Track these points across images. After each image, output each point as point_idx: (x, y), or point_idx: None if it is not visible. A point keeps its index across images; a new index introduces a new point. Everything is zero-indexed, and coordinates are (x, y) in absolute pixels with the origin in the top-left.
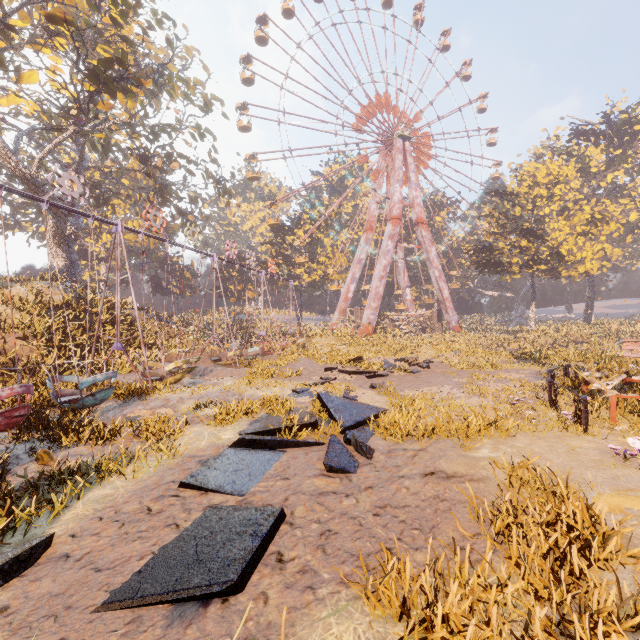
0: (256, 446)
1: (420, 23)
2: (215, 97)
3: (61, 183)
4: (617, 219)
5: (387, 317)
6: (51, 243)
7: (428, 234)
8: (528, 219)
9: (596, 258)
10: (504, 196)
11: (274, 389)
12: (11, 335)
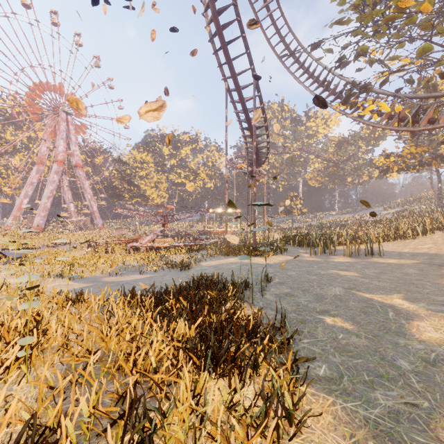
0: None
1: (80, 45)
2: None
3: None
4: (164, 183)
5: (54, 221)
6: None
7: (84, 173)
8: (138, 174)
9: (160, 197)
10: (122, 163)
11: None
12: None
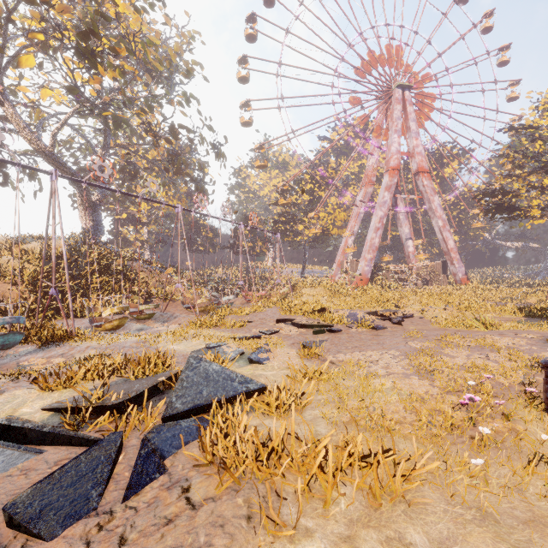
0: (11, 437)
1: None
2: (195, 62)
3: None
4: None
5: (384, 269)
6: (80, 208)
7: (430, 183)
8: None
9: None
10: (520, 131)
11: (193, 342)
12: (6, 281)
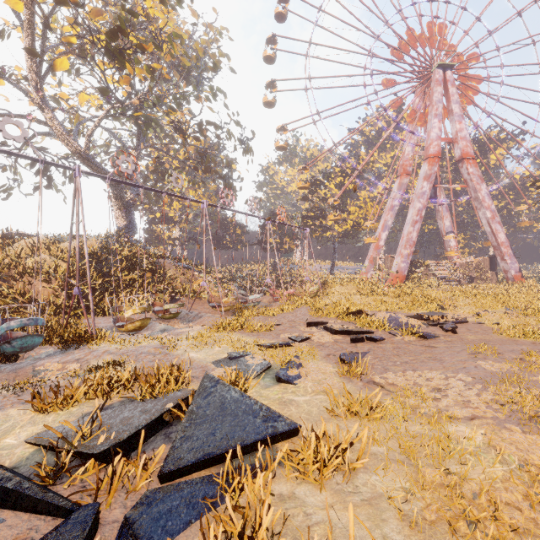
0: None
1: None
2: (222, 54)
3: (0, 127)
4: None
5: (423, 265)
6: (115, 208)
7: (476, 170)
8: None
9: None
10: None
11: (215, 348)
12: (42, 279)
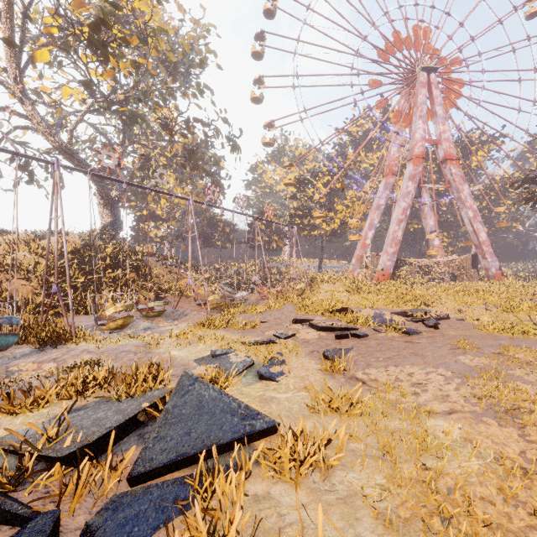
0: None
1: None
2: (208, 50)
3: None
4: None
5: (408, 263)
6: (100, 204)
7: (459, 171)
8: None
9: None
10: None
11: (198, 346)
12: (21, 276)
